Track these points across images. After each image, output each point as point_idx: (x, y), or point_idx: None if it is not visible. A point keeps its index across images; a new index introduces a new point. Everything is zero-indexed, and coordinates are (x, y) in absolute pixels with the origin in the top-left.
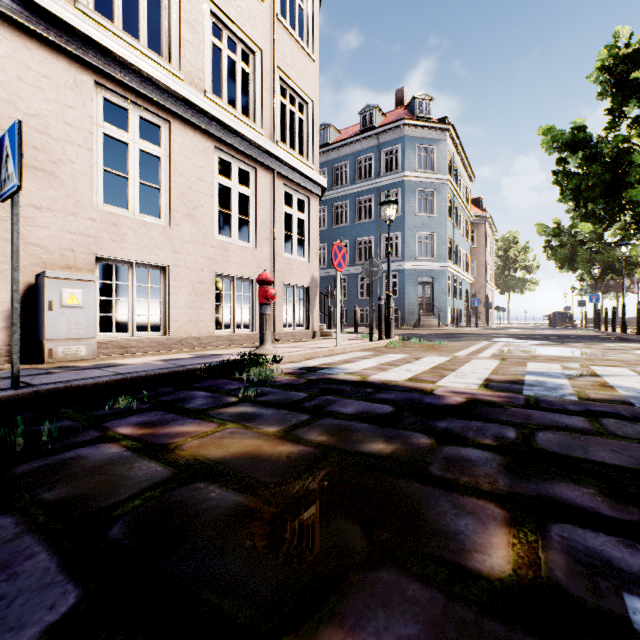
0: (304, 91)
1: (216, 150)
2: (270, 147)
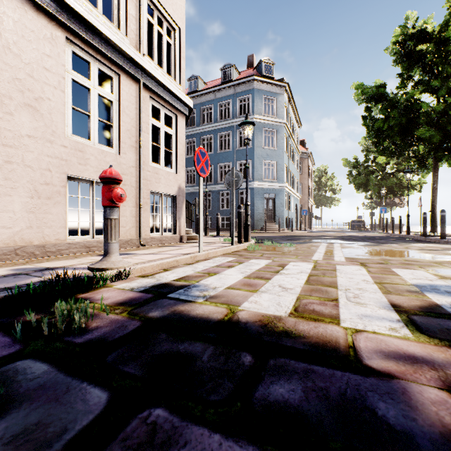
0: (171, 17)
1: (69, 43)
2: (134, 55)
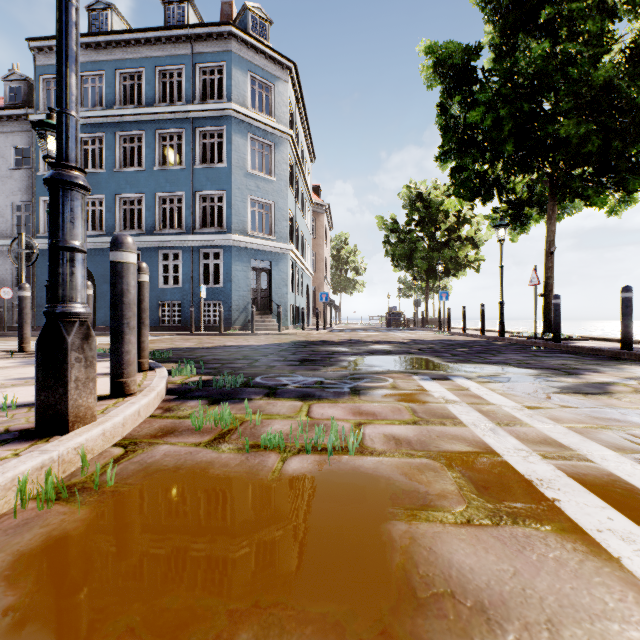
0: None
1: None
2: None
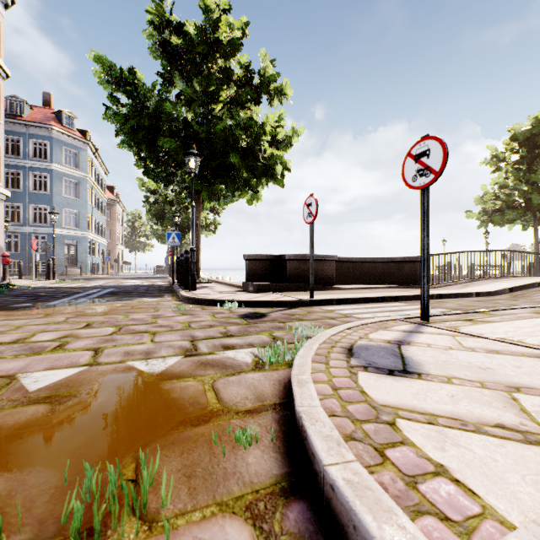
0: None
1: None
2: None
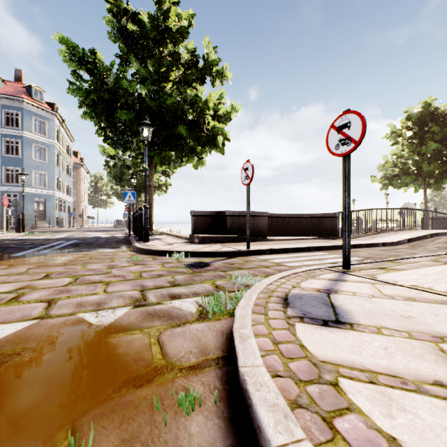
0: None
1: None
2: None
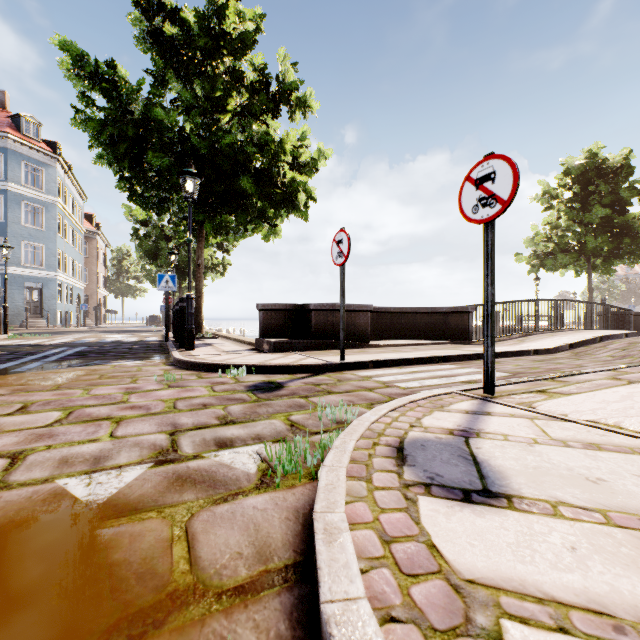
0: None
1: None
2: None
